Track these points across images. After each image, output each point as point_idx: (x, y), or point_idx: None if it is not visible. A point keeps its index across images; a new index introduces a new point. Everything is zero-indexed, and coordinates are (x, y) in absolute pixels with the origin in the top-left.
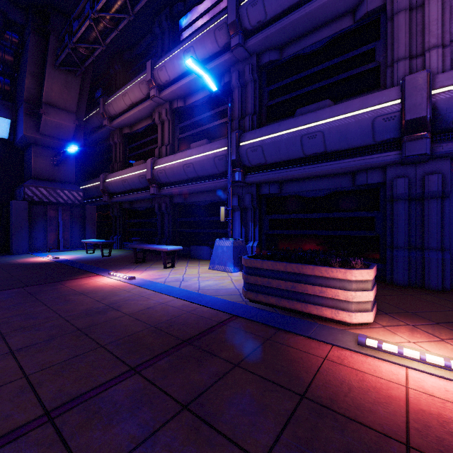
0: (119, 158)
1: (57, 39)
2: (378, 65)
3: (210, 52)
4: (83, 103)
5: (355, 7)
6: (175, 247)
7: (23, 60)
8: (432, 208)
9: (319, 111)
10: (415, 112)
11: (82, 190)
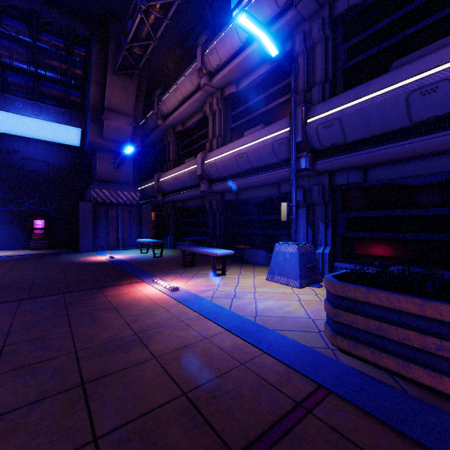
0: (172, 157)
1: (116, 44)
2: None
3: (267, 17)
4: (139, 106)
5: None
6: (226, 251)
7: (89, 71)
8: None
9: (442, 50)
10: None
11: (139, 190)
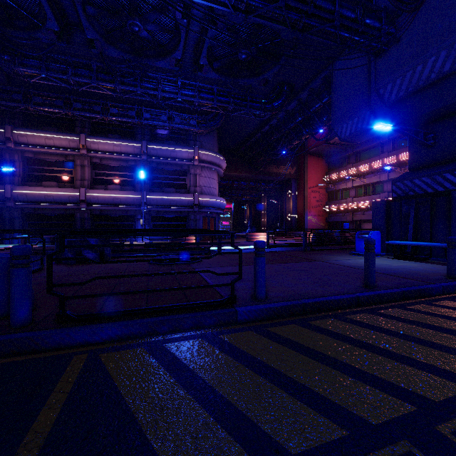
0: (19, 173)
1: None
2: (186, 183)
3: (129, 152)
4: None
5: (181, 165)
6: None
7: None
8: (198, 222)
9: (175, 194)
10: (196, 202)
11: None
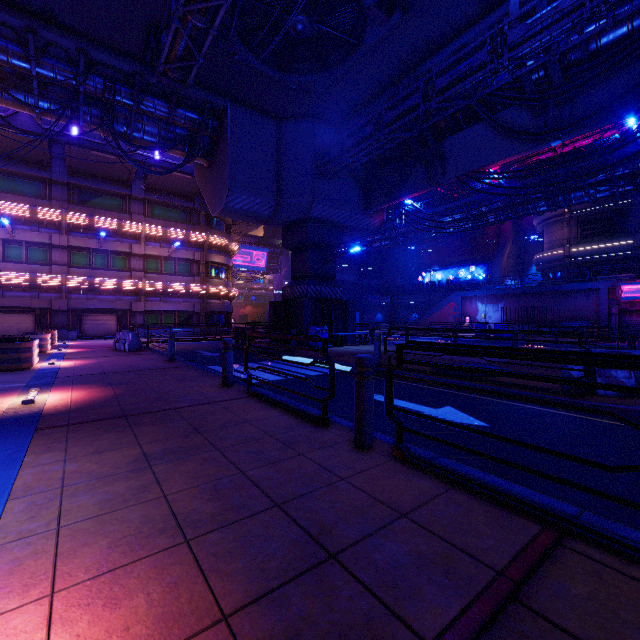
0: None
1: None
2: None
3: None
4: None
5: None
6: None
7: None
8: None
9: None
10: None
11: None
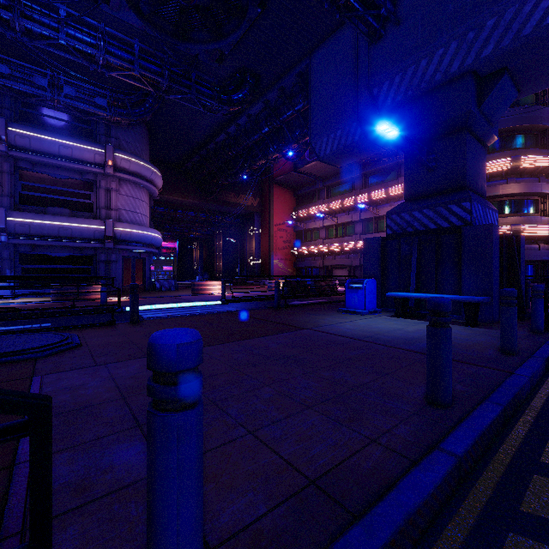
0: None
1: None
2: (93, 203)
3: None
4: None
5: (83, 172)
6: None
7: None
8: (113, 266)
9: (69, 218)
10: (110, 234)
11: None
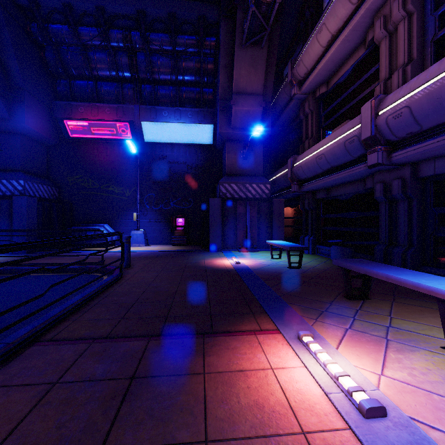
0: (311, 133)
1: (243, 11)
2: None
3: None
4: (270, 81)
5: None
6: None
7: (218, 59)
8: None
9: None
10: None
11: (269, 181)
